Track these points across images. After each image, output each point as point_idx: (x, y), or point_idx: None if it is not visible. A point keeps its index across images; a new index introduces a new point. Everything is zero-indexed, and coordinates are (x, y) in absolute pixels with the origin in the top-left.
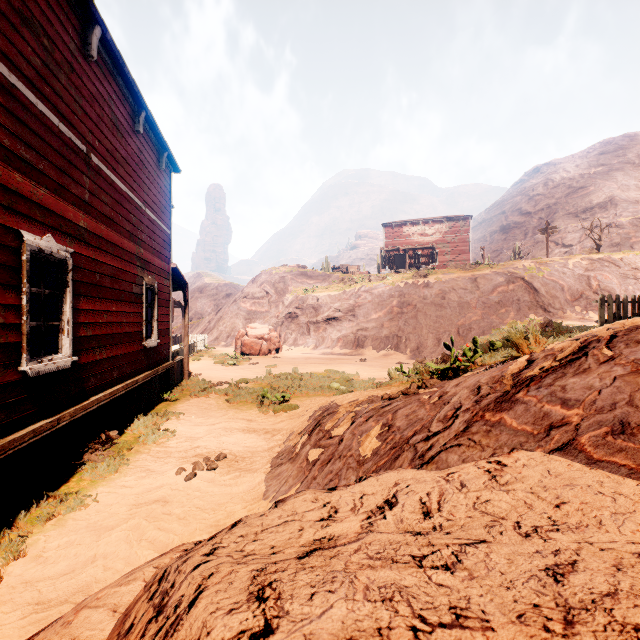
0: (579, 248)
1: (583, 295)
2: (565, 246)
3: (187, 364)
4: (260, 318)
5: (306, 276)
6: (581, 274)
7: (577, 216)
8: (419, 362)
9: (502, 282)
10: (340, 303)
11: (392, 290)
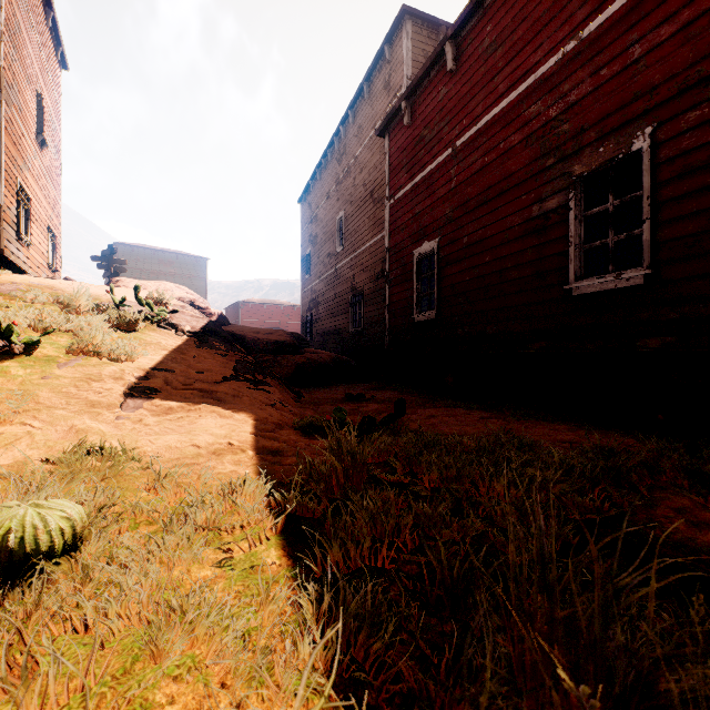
0: None
1: None
2: None
3: None
4: None
5: None
6: None
7: None
8: None
9: None
10: None
11: None
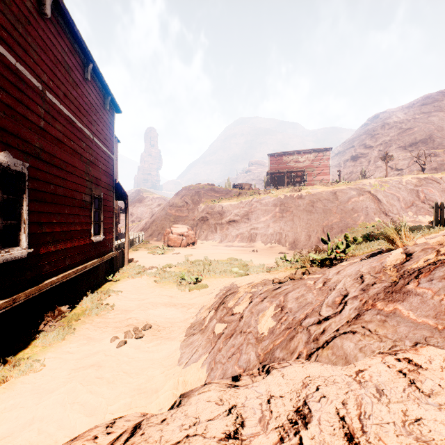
0: (408, 171)
1: (414, 204)
2: (397, 170)
3: (127, 254)
4: (181, 221)
5: (214, 191)
6: (412, 189)
7: (406, 149)
8: (298, 252)
9: (354, 195)
10: (238, 210)
11: (275, 200)
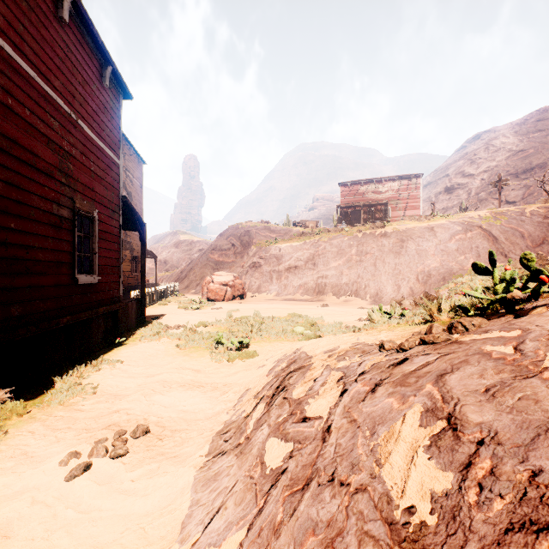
0: (522, 204)
1: (545, 241)
2: (508, 203)
3: (144, 307)
4: (227, 268)
5: (269, 230)
6: (540, 221)
7: (518, 176)
8: (397, 303)
9: (459, 230)
10: (301, 253)
11: (350, 240)
